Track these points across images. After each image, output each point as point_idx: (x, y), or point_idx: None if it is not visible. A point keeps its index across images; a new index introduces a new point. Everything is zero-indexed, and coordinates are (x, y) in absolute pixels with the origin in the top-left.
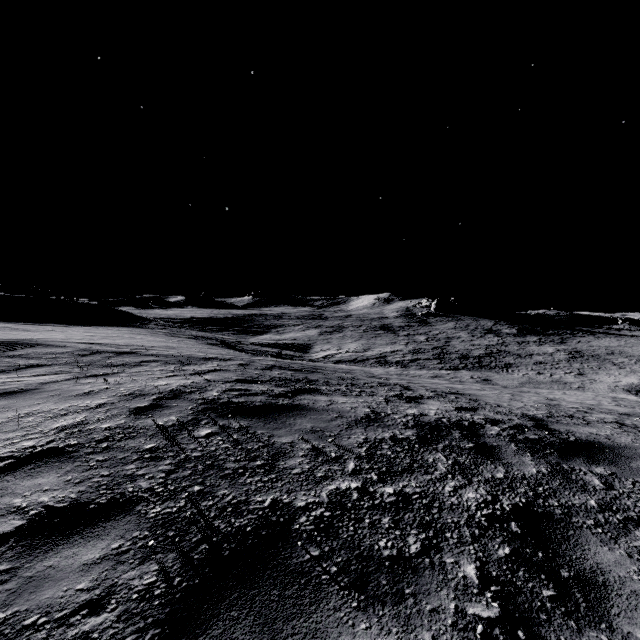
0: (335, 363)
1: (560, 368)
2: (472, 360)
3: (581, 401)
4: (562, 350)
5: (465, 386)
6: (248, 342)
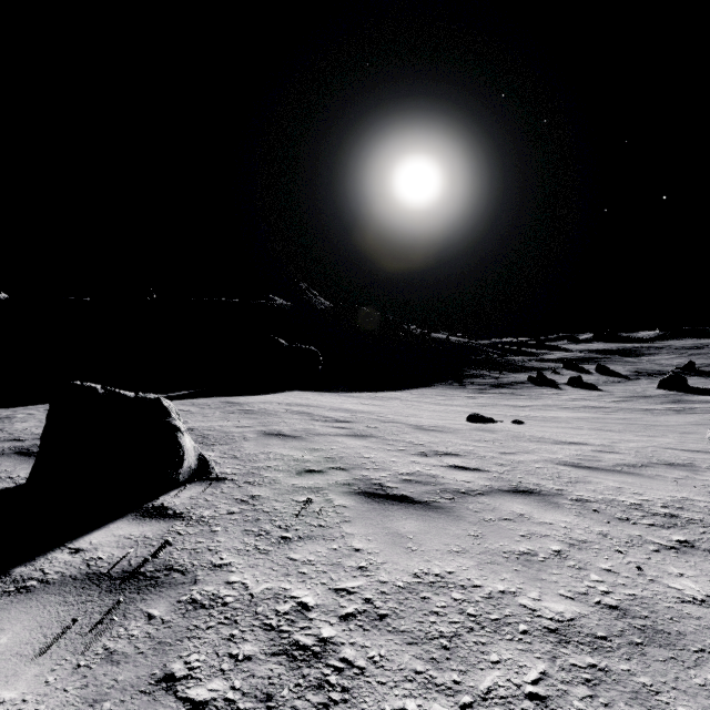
0: None
1: None
2: None
3: None
4: None
5: None
6: None
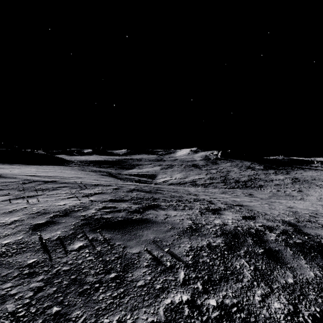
0: (169, 185)
1: (288, 187)
2: (241, 183)
3: (306, 208)
4: (288, 177)
5: (241, 199)
6: (123, 173)
